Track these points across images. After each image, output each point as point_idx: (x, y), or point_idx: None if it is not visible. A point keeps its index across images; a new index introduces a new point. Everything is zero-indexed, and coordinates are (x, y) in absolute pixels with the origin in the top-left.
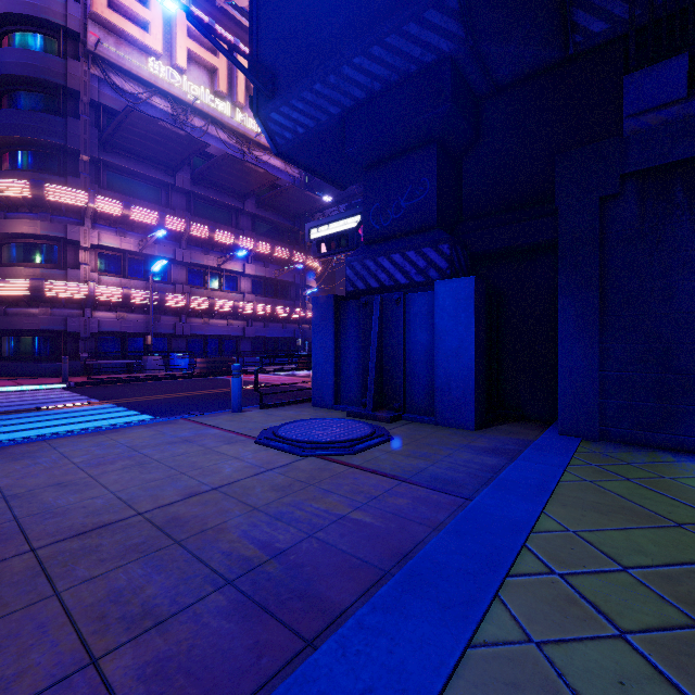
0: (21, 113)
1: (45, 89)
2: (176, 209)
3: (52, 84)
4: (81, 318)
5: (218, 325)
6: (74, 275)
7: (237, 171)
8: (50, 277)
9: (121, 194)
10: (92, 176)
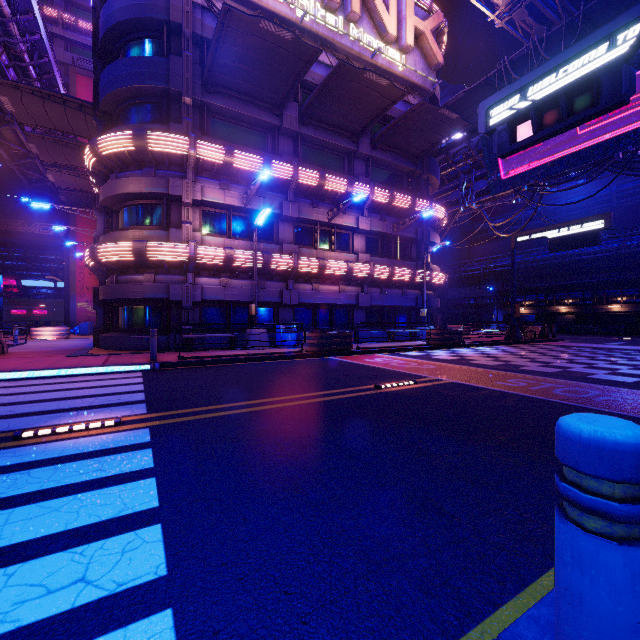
0: (128, 61)
1: (150, 32)
2: (282, 154)
3: (156, 22)
4: (184, 285)
5: (329, 291)
6: (176, 235)
7: (352, 92)
8: (154, 239)
9: (224, 141)
10: (196, 124)
